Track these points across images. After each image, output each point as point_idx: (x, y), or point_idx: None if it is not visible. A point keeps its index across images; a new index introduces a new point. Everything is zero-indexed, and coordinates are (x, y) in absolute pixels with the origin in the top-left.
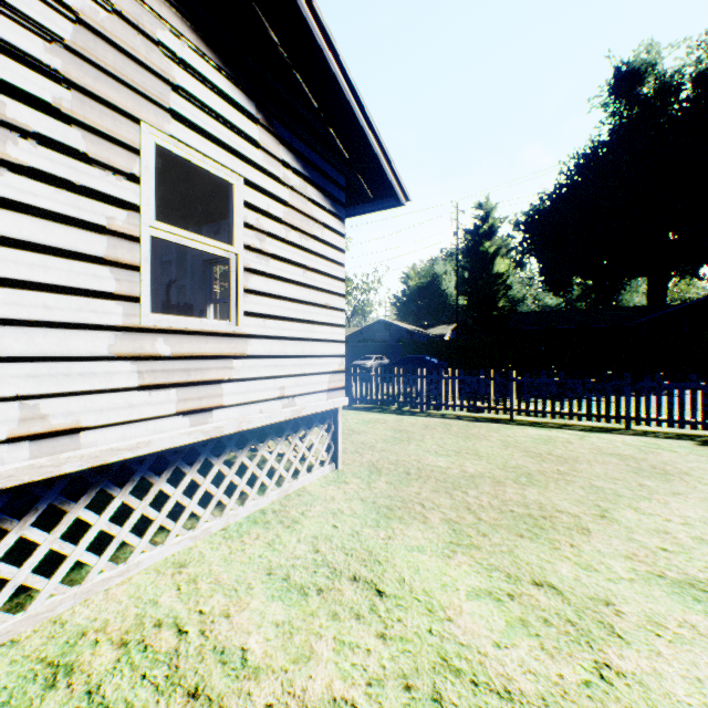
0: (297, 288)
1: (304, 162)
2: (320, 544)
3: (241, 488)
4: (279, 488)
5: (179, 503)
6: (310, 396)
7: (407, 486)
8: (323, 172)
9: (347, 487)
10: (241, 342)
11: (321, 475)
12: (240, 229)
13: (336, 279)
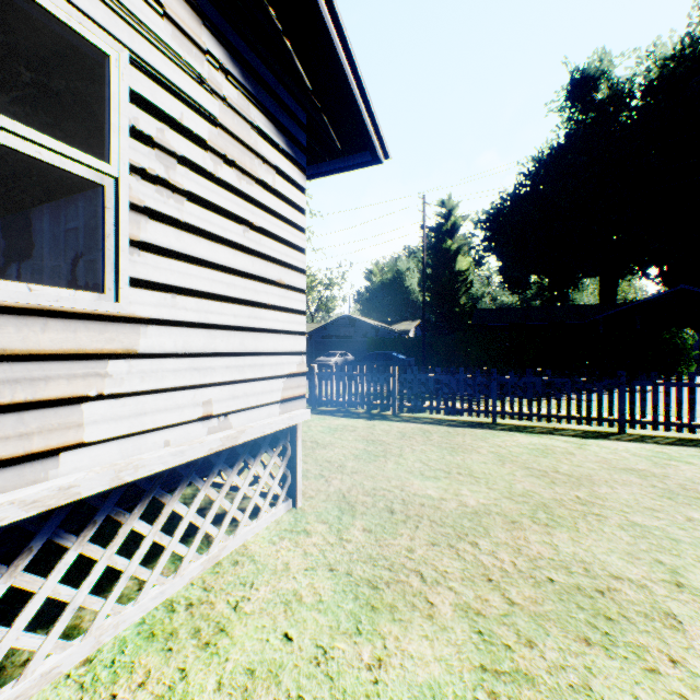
0: (232, 252)
1: (245, 68)
2: (257, 695)
3: (129, 575)
4: (204, 554)
5: (32, 595)
6: (254, 411)
7: (393, 535)
8: (275, 94)
9: (309, 542)
10: (126, 330)
11: (272, 519)
12: (123, 137)
13: (294, 247)
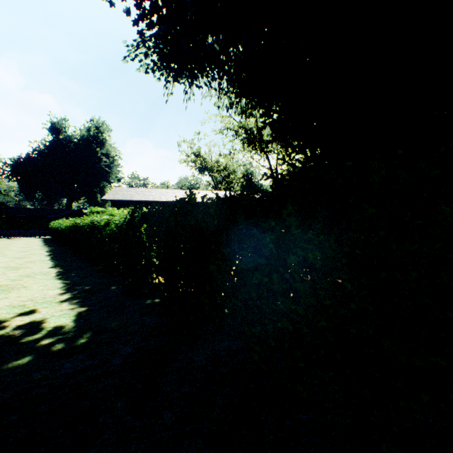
0: None
1: None
2: None
3: None
4: None
5: None
6: None
7: None
8: None
9: None
10: None
11: None
12: None
13: None
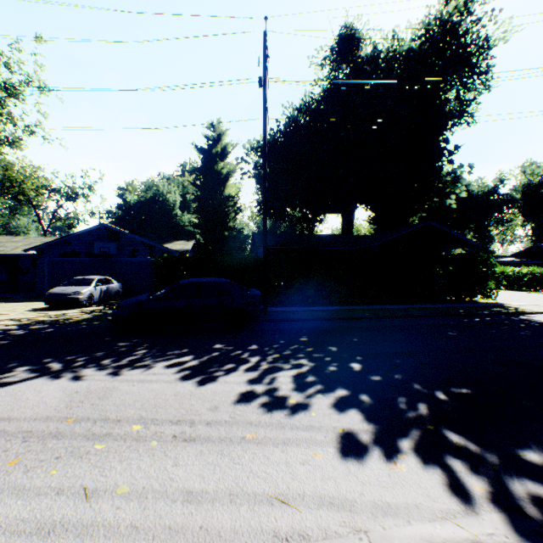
0: None
1: None
2: None
3: None
4: None
5: None
6: None
7: None
8: None
9: None
10: None
11: None
12: None
13: None
